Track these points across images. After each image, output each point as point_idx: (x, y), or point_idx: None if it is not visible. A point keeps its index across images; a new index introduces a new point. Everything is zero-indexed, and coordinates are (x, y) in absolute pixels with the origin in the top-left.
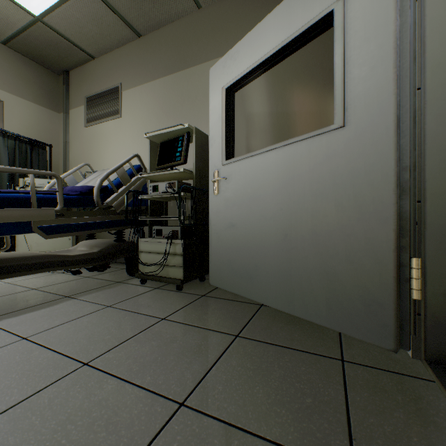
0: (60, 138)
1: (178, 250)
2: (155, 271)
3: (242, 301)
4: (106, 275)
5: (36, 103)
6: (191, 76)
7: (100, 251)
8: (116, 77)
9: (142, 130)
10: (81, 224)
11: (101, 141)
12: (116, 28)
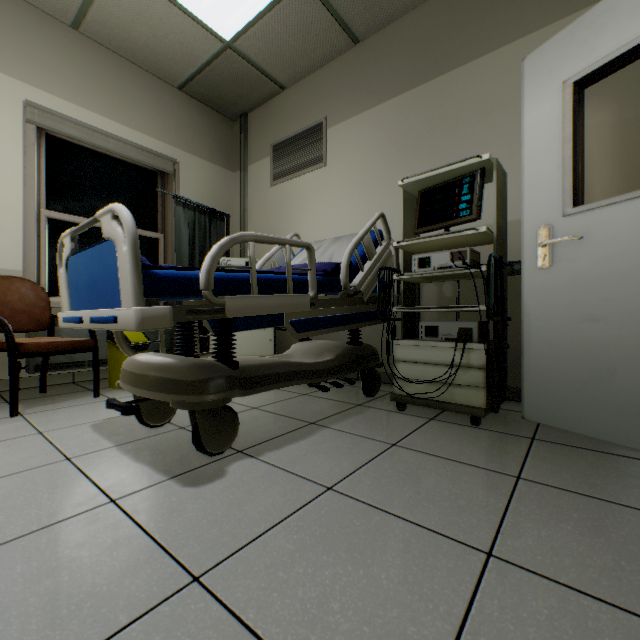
0: (234, 205)
1: (475, 360)
2: (431, 392)
3: (628, 456)
4: (328, 393)
5: (210, 161)
6: (448, 86)
7: (336, 359)
8: (317, 110)
9: (360, 181)
10: (327, 318)
11: (294, 203)
12: (325, 37)
